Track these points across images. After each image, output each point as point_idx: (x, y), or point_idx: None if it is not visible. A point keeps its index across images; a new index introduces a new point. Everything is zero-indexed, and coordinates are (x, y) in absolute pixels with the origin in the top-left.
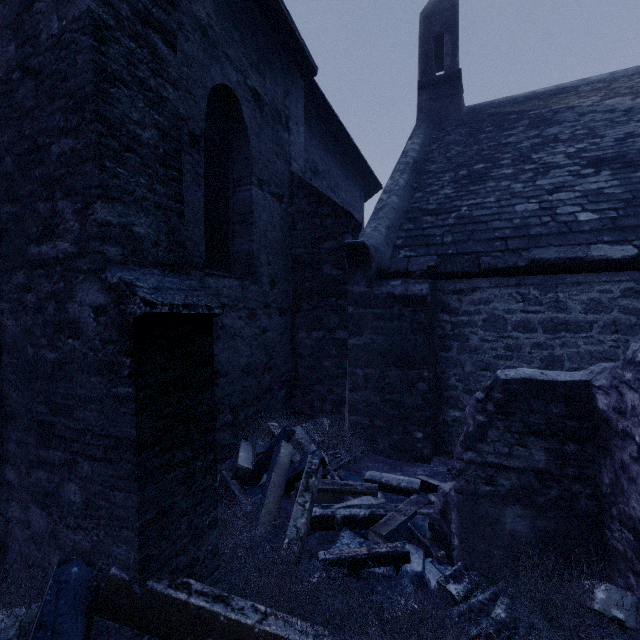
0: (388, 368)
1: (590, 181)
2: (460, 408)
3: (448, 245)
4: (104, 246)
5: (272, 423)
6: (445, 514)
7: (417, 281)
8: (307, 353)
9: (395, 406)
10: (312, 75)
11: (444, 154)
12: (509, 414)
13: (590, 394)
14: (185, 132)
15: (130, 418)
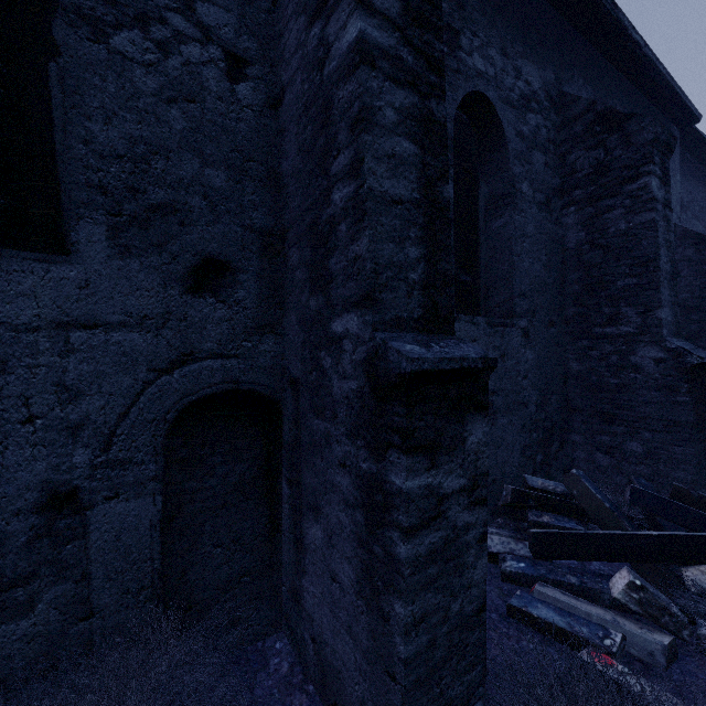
0: None
1: None
2: None
3: None
4: (662, 330)
5: None
6: None
7: None
8: None
9: None
10: (693, 124)
11: None
12: None
13: None
14: None
15: (687, 412)
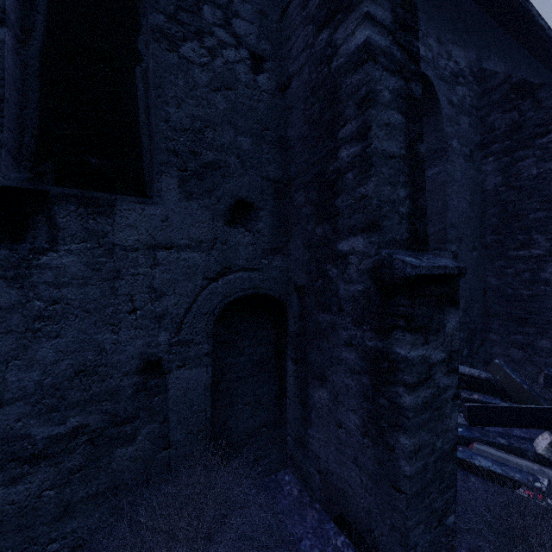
0: None
1: None
2: None
3: None
4: None
5: None
6: None
7: None
8: None
9: None
10: None
11: None
12: None
13: None
14: None
15: None
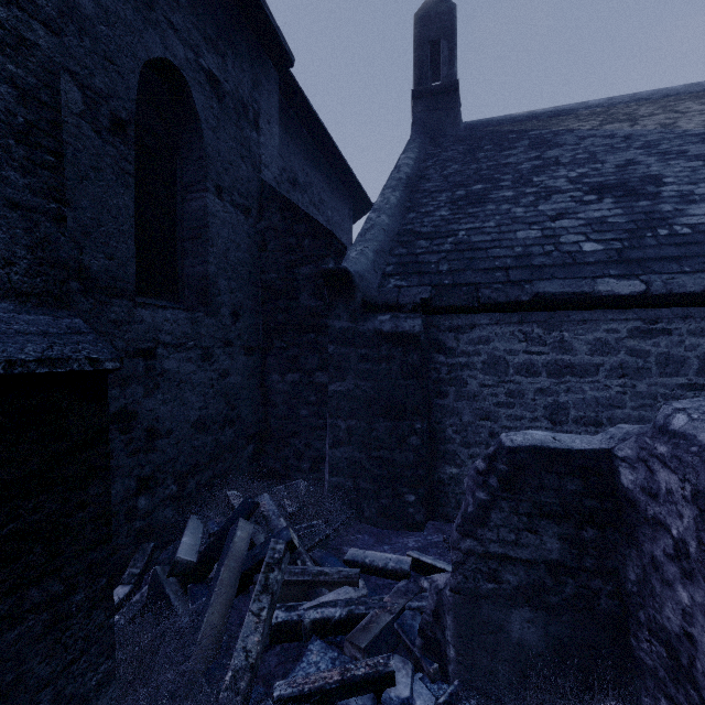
0: (375, 419)
1: (593, 208)
2: (457, 464)
3: (444, 274)
4: None
5: (232, 491)
6: (439, 617)
7: (409, 316)
8: (281, 400)
9: (383, 464)
10: (288, 66)
11: (440, 172)
12: (516, 491)
13: (612, 466)
14: (104, 113)
15: None
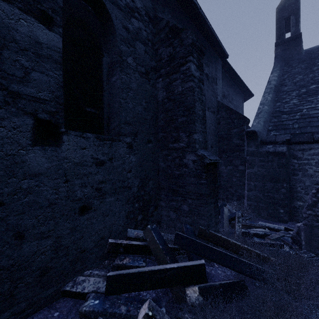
0: (266, 182)
1: None
2: (303, 201)
3: (296, 129)
4: (196, 145)
5: None
6: (298, 233)
7: (280, 145)
8: (225, 175)
9: (269, 198)
10: (226, 58)
11: (292, 80)
12: None
13: None
14: None
15: (205, 188)
